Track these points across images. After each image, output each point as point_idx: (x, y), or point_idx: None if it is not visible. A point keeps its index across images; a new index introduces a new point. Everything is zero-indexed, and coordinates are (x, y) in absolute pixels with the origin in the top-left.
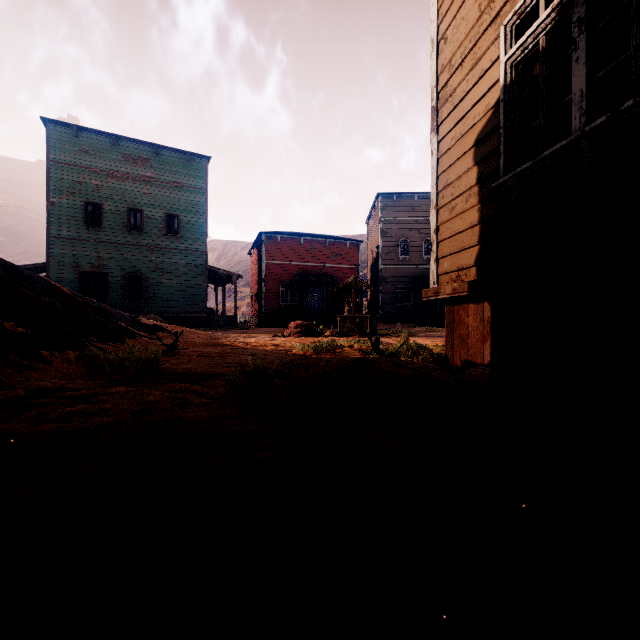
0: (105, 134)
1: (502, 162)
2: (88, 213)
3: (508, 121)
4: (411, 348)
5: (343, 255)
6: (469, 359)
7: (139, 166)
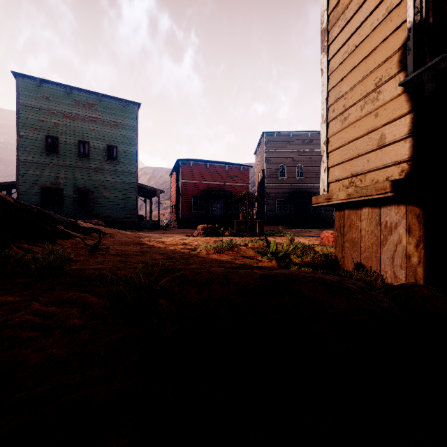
0: (61, 85)
1: (411, 58)
2: (48, 144)
3: (418, 14)
4: (298, 248)
5: (238, 176)
6: (362, 262)
7: (87, 109)
